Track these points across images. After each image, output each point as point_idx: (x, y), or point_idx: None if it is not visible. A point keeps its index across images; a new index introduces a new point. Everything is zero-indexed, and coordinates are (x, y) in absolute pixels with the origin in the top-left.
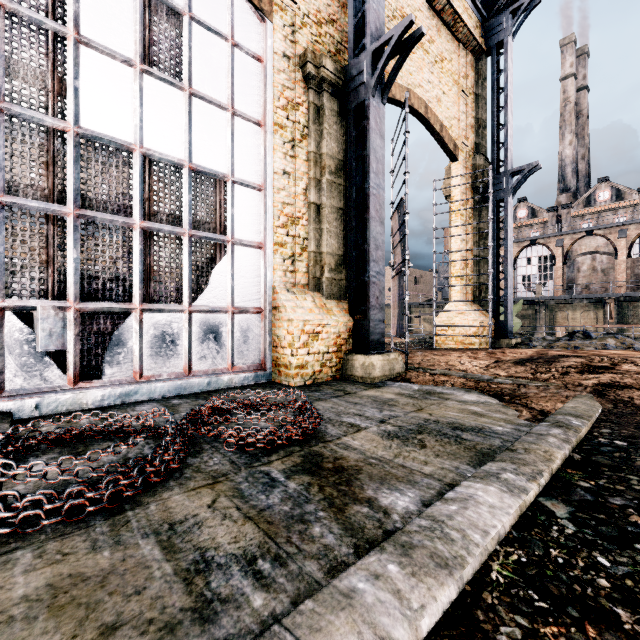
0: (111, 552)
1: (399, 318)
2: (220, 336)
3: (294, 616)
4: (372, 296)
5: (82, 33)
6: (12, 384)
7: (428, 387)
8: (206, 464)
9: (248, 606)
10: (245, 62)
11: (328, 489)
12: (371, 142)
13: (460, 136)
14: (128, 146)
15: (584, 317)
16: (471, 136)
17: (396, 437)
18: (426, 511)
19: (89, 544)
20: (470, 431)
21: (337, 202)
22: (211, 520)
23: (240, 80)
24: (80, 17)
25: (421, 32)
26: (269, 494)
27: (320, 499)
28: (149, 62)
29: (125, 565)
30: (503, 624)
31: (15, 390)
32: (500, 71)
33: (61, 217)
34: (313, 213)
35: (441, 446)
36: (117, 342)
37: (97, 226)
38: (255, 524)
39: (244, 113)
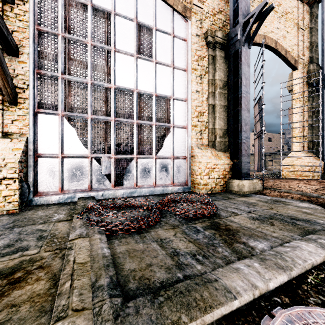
0: (142, 244)
1: (258, 161)
2: (168, 169)
3: (215, 271)
4: (243, 149)
5: (116, 48)
6: (94, 186)
7: (276, 198)
8: (169, 221)
9: (195, 268)
10: (178, 43)
11: (223, 236)
12: (242, 70)
13: (299, 55)
14: (132, 90)
15: None
16: (307, 53)
17: (257, 219)
18: (273, 249)
19: (134, 241)
20: (301, 221)
21: (223, 102)
22: (175, 240)
23: (176, 52)
24: (115, 41)
25: (272, 6)
26: (197, 234)
27: (220, 239)
28: (139, 53)
29: (148, 249)
30: (312, 297)
31: (95, 188)
32: None
33: (109, 121)
34: (211, 109)
35: (283, 226)
36: (128, 171)
37: (121, 124)
38: (193, 244)
39: (178, 66)
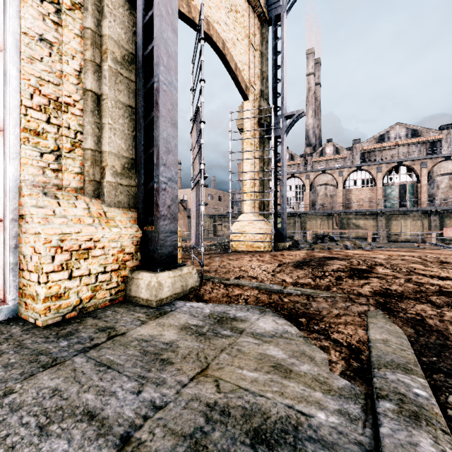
0: None
1: (196, 228)
2: None
3: None
4: (162, 204)
5: None
6: None
7: (221, 308)
8: None
9: None
10: None
11: None
12: (161, 30)
13: (250, 80)
14: None
15: (322, 225)
16: (258, 83)
17: None
18: None
19: None
20: (282, 446)
21: (124, 97)
22: None
23: None
24: None
25: None
26: None
27: None
28: None
29: None
30: None
31: None
32: (278, 38)
33: None
34: (90, 103)
35: None
36: None
37: None
38: None
39: None
